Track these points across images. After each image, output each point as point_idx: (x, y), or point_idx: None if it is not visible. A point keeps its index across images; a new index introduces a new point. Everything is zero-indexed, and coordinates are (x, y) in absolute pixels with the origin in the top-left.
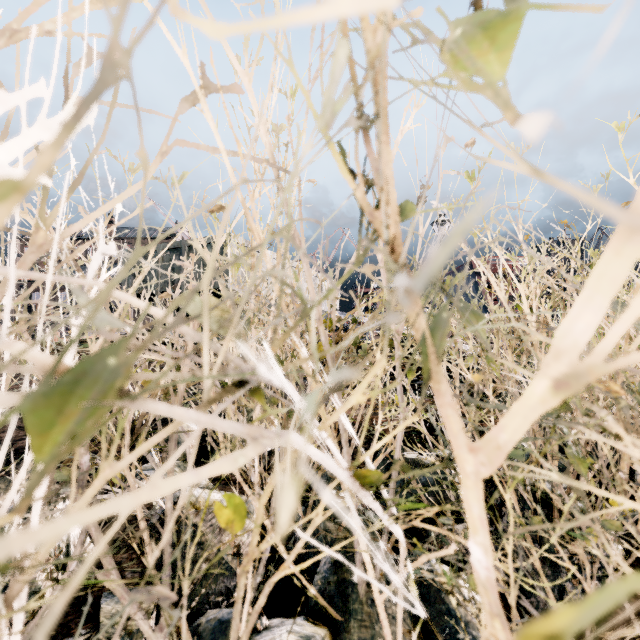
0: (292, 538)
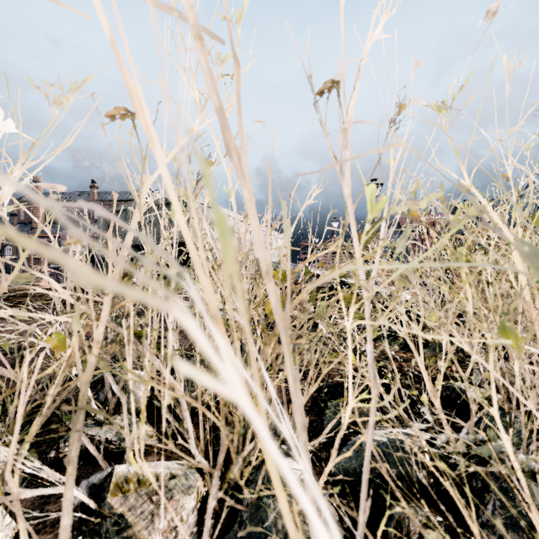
0: (238, 518)
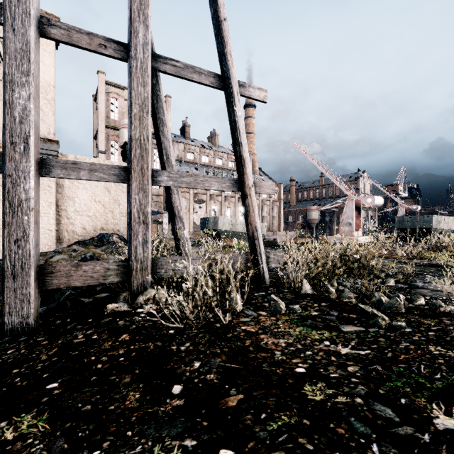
0: None
